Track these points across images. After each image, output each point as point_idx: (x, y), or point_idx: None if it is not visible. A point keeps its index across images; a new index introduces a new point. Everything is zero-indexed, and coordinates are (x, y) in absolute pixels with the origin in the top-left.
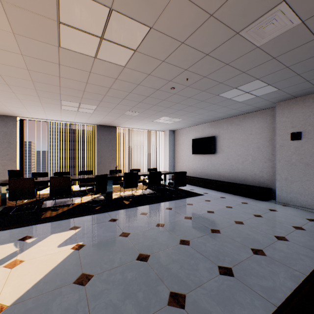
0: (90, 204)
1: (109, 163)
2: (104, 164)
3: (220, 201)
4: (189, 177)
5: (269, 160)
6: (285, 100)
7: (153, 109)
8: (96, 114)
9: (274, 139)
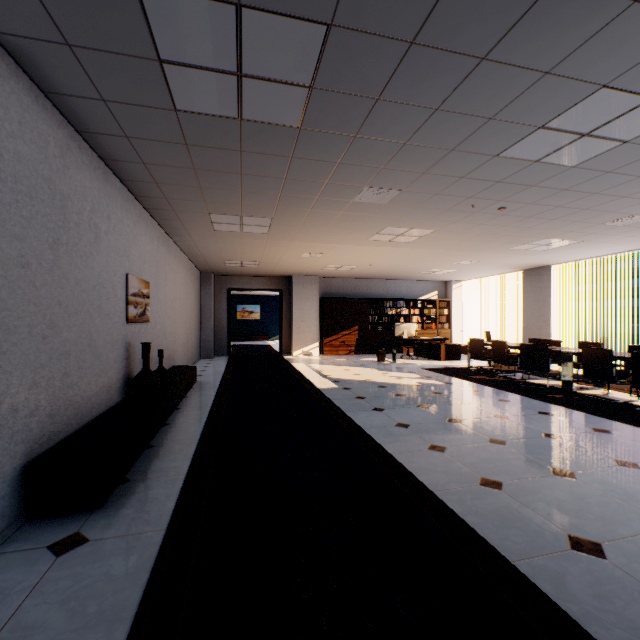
0: (523, 383)
1: None
2: None
3: None
4: None
5: None
6: None
7: (616, 207)
8: (591, 239)
9: None
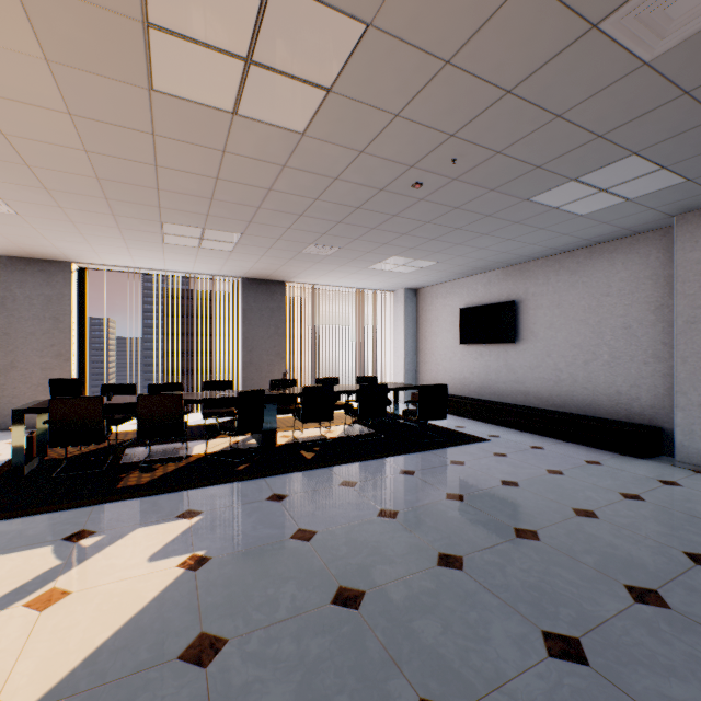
0: (225, 457)
1: (270, 365)
2: (259, 367)
3: (530, 458)
4: (452, 398)
5: (655, 358)
6: (700, 209)
7: (370, 238)
8: (241, 252)
9: (670, 305)
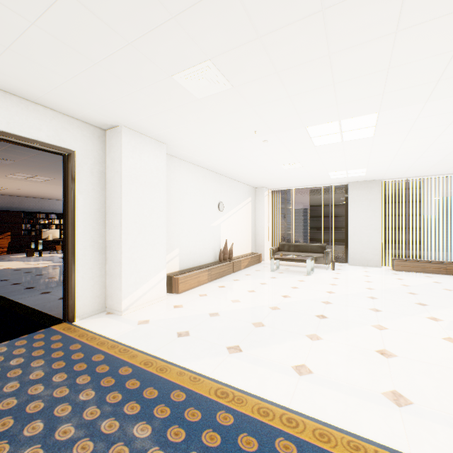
0: None
1: None
2: None
3: None
4: None
5: None
6: None
7: None
8: None
9: None
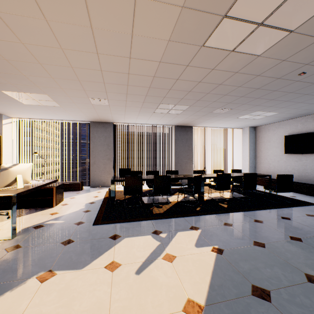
0: (186, 204)
1: (185, 163)
2: (181, 164)
3: None
4: None
5: None
6: None
7: (251, 103)
8: (183, 114)
9: None
